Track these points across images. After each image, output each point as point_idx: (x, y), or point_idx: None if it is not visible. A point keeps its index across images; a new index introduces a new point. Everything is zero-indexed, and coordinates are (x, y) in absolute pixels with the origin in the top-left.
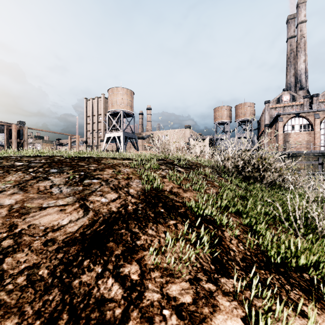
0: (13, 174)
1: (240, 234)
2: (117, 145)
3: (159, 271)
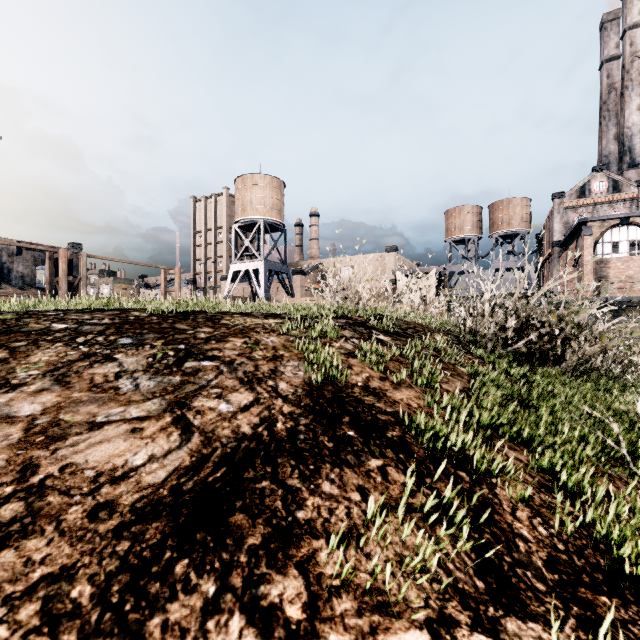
0: (46, 348)
1: (534, 494)
2: (252, 287)
3: (352, 595)
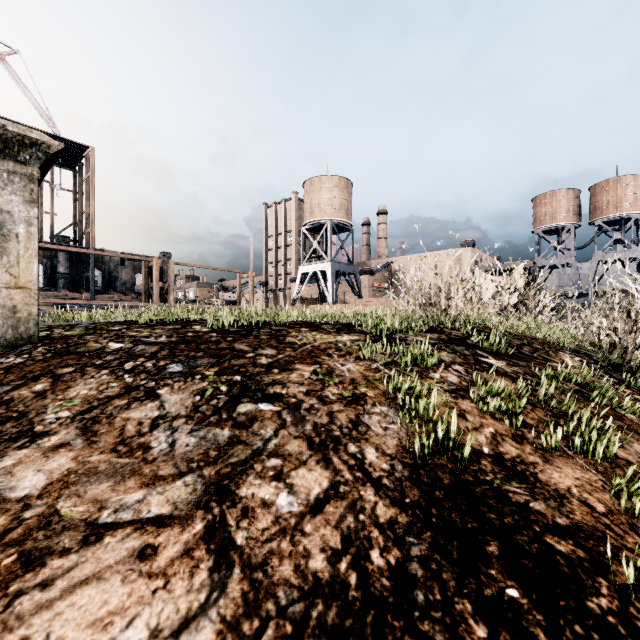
0: (89, 377)
1: None
2: (319, 288)
3: None
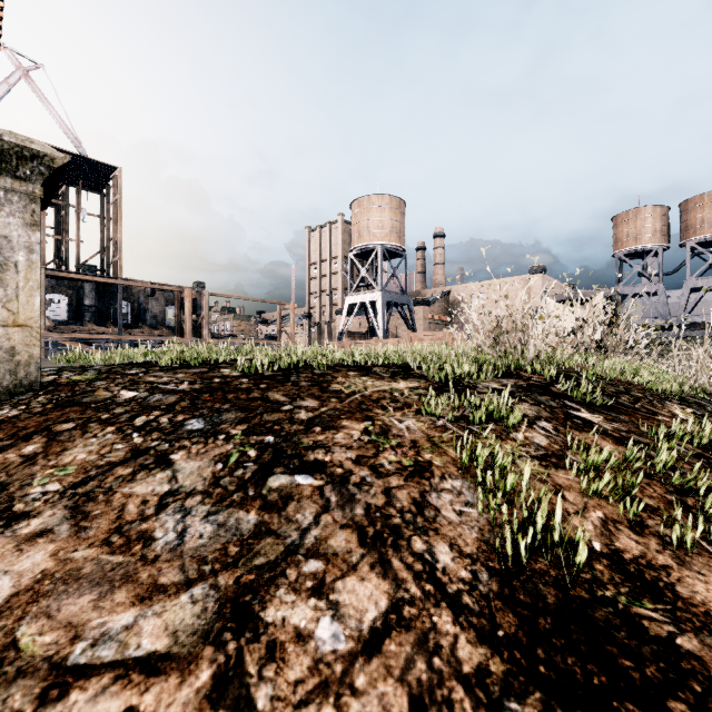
0: (91, 436)
1: None
2: (368, 320)
3: None
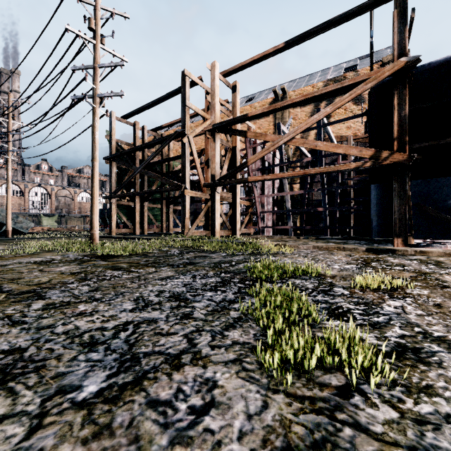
0: None
1: None
2: None
3: None
